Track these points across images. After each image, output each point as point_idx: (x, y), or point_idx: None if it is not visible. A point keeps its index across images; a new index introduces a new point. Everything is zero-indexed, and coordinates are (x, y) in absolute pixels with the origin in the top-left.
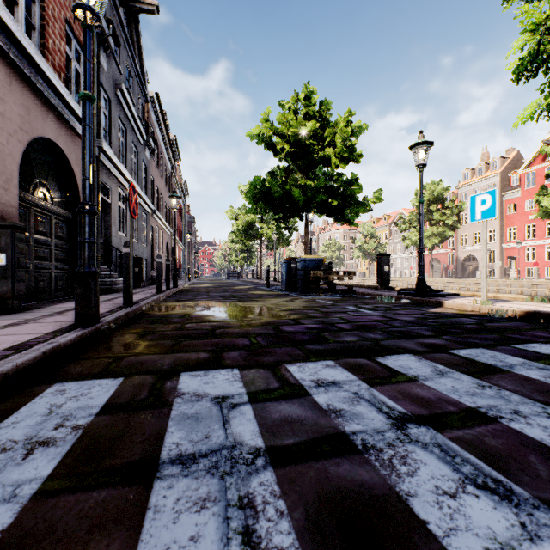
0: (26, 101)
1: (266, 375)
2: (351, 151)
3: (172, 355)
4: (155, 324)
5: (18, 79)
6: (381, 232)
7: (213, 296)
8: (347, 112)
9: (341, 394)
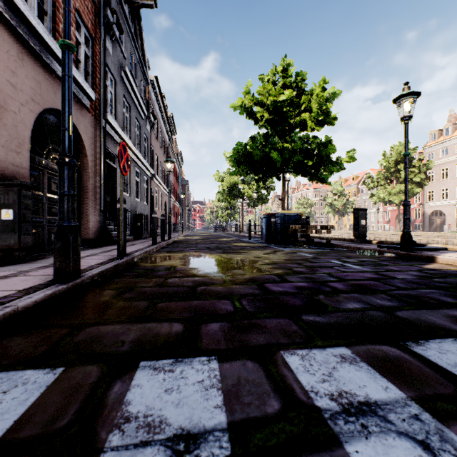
0: (37, 76)
1: (257, 375)
2: (326, 115)
3: (140, 325)
4: (139, 278)
5: (30, 56)
6: (349, 190)
7: (200, 248)
8: (321, 80)
9: (398, 445)
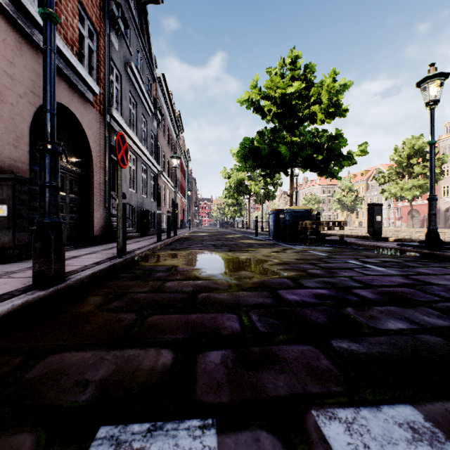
0: (37, 68)
1: None
2: (336, 106)
3: (118, 352)
4: (135, 280)
5: (29, 46)
6: (358, 186)
7: (206, 245)
8: (331, 71)
9: None
